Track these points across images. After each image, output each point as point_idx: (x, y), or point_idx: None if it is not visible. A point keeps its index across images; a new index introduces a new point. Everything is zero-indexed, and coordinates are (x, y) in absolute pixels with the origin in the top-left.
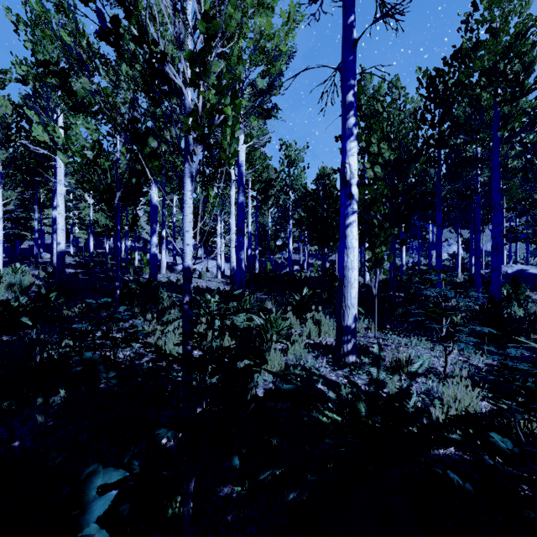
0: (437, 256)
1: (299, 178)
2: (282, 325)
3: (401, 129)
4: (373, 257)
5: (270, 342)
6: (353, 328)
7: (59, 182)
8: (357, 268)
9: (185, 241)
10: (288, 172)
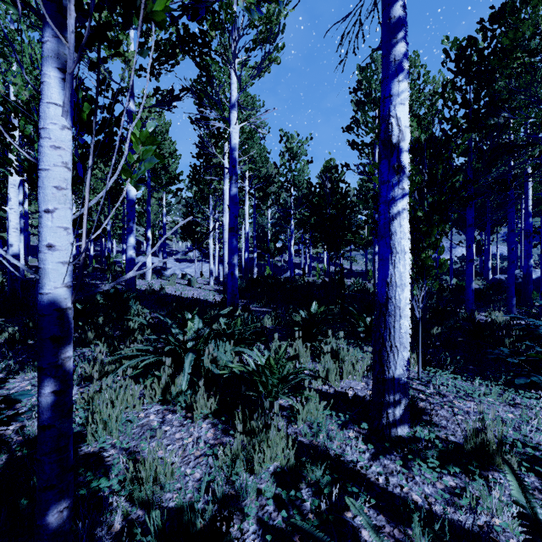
0: (468, 261)
1: (302, 173)
2: (287, 367)
3: (434, 102)
4: (417, 264)
5: (269, 413)
6: (403, 381)
7: (12, 170)
8: (408, 285)
9: (43, 237)
10: (289, 166)
